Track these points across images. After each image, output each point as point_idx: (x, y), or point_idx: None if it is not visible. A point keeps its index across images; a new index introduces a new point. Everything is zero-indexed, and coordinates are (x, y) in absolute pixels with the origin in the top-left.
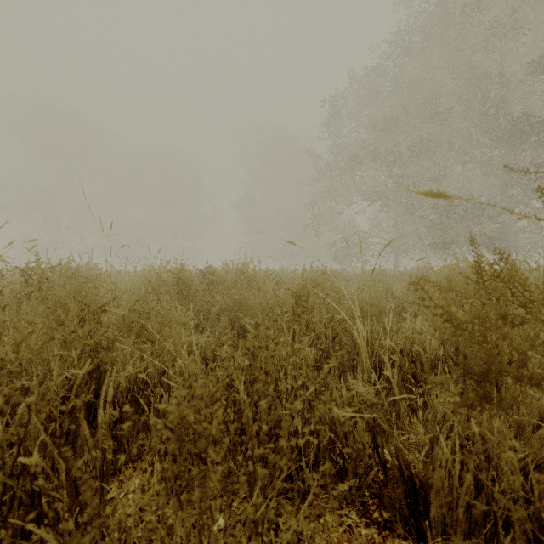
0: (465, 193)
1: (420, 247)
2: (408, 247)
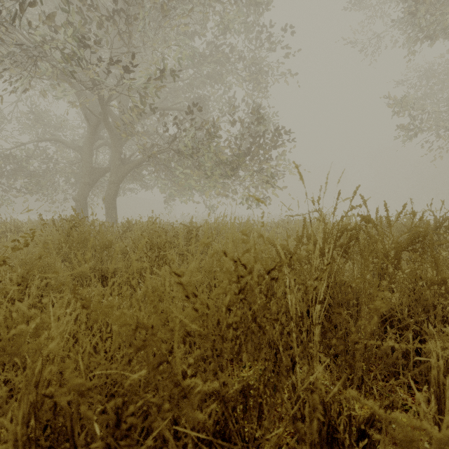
0: None
1: None
2: None
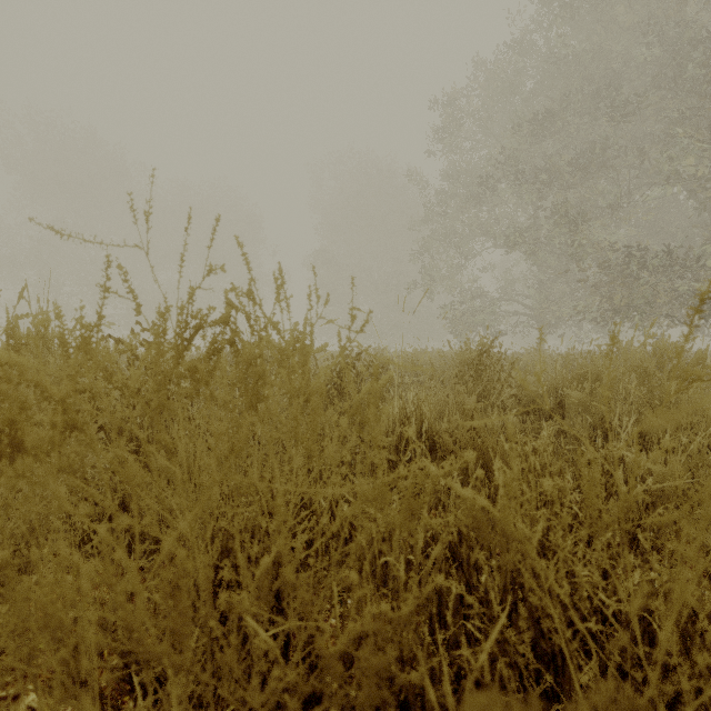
0: (646, 237)
1: (573, 319)
2: (558, 318)
